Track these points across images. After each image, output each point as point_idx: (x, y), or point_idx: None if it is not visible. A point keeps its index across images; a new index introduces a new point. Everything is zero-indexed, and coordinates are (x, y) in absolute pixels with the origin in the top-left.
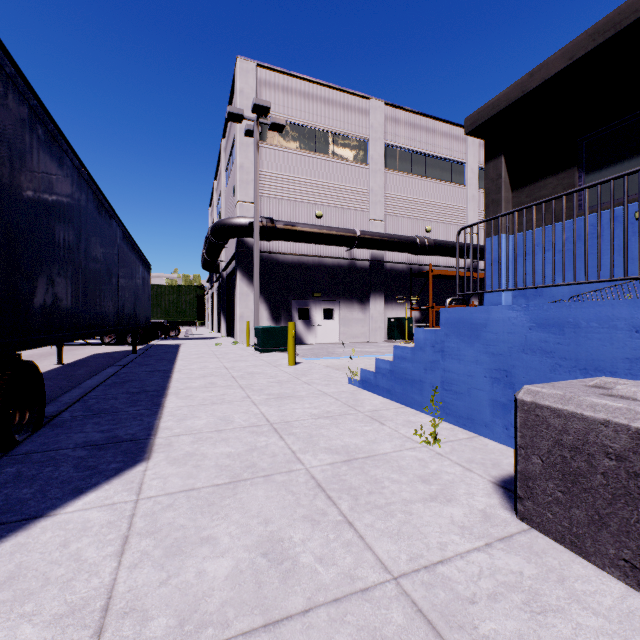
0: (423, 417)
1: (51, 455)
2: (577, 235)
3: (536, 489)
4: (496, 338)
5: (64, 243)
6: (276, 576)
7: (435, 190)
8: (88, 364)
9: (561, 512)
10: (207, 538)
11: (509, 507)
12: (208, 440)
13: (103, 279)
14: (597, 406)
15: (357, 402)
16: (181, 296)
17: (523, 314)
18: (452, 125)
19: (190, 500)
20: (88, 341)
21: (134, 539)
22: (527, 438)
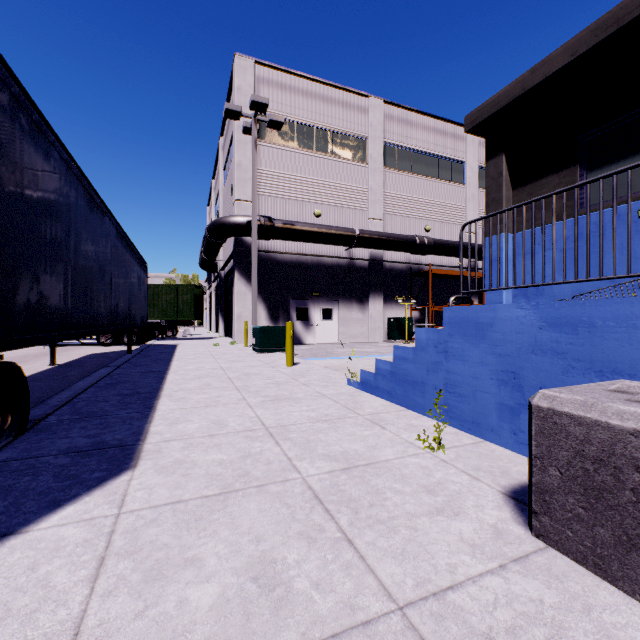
0: (425, 420)
1: (31, 463)
2: (579, 234)
3: (554, 504)
4: (503, 338)
5: (51, 239)
6: (267, 606)
7: (435, 189)
8: (82, 365)
9: (583, 530)
10: (192, 559)
11: (522, 521)
12: (199, 446)
13: (95, 277)
14: (625, 414)
15: (356, 404)
16: (178, 296)
17: (532, 313)
18: (452, 124)
19: (176, 514)
20: (84, 341)
21: (111, 561)
22: (543, 447)
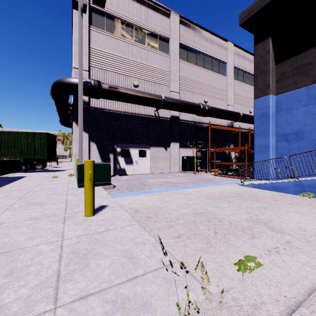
0: None
1: None
2: None
3: None
4: None
5: None
6: None
7: (210, 77)
8: None
9: None
10: None
11: None
12: None
13: None
14: None
15: None
16: (34, 140)
17: None
18: (219, 38)
19: None
20: None
21: None
22: None
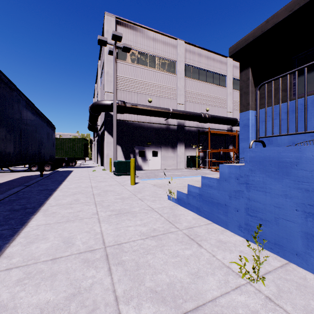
0: (230, 235)
1: None
2: (292, 110)
3: None
4: (311, 175)
5: None
6: None
7: (211, 89)
8: (12, 183)
9: None
10: None
11: None
12: (35, 277)
13: (2, 130)
14: None
15: (175, 218)
16: (75, 144)
17: None
18: (219, 55)
19: None
20: (24, 168)
21: None
22: None
